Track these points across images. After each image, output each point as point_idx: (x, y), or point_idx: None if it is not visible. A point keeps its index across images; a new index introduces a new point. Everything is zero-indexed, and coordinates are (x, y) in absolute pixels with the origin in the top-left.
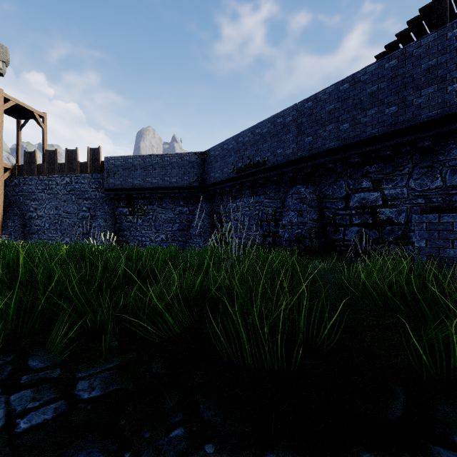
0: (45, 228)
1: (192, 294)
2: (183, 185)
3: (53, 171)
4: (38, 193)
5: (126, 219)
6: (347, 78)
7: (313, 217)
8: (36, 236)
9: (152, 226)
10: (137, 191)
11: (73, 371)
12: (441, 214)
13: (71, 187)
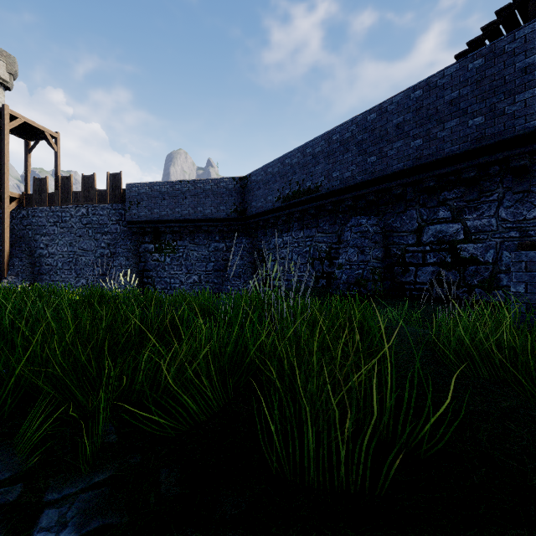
0: (57, 267)
1: (225, 360)
2: (220, 216)
3: (66, 200)
4: (50, 227)
5: (151, 257)
6: (420, 84)
7: (377, 254)
8: (47, 277)
9: (182, 265)
10: (165, 224)
11: (40, 490)
12: None
13: (88, 219)
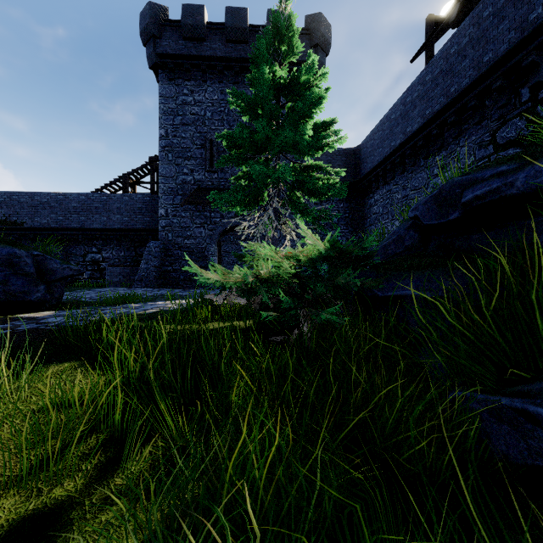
0: None
1: None
2: None
3: None
4: None
5: None
6: (84, 194)
7: None
8: None
9: None
10: None
11: None
12: (113, 267)
13: None
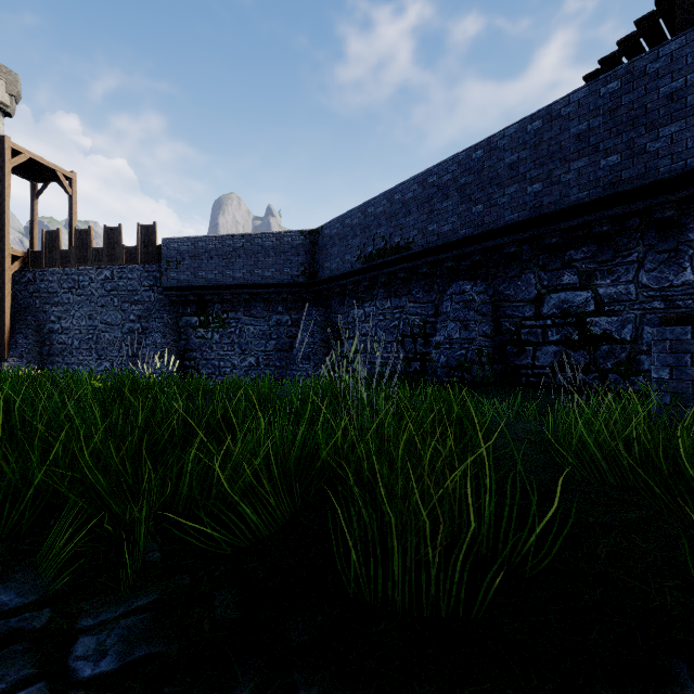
0: (73, 347)
1: (292, 463)
2: (283, 281)
3: (85, 260)
4: (63, 294)
5: (195, 333)
6: (539, 112)
7: (484, 330)
8: (59, 360)
9: (235, 343)
10: (212, 291)
11: (72, 615)
12: None
13: (113, 285)
